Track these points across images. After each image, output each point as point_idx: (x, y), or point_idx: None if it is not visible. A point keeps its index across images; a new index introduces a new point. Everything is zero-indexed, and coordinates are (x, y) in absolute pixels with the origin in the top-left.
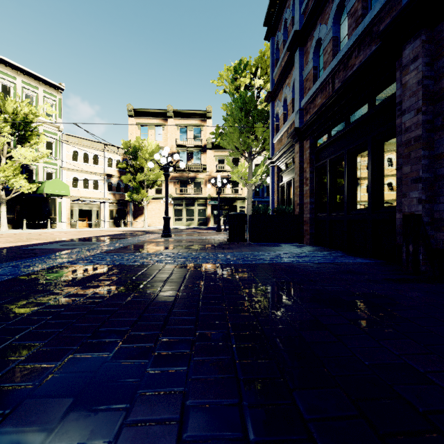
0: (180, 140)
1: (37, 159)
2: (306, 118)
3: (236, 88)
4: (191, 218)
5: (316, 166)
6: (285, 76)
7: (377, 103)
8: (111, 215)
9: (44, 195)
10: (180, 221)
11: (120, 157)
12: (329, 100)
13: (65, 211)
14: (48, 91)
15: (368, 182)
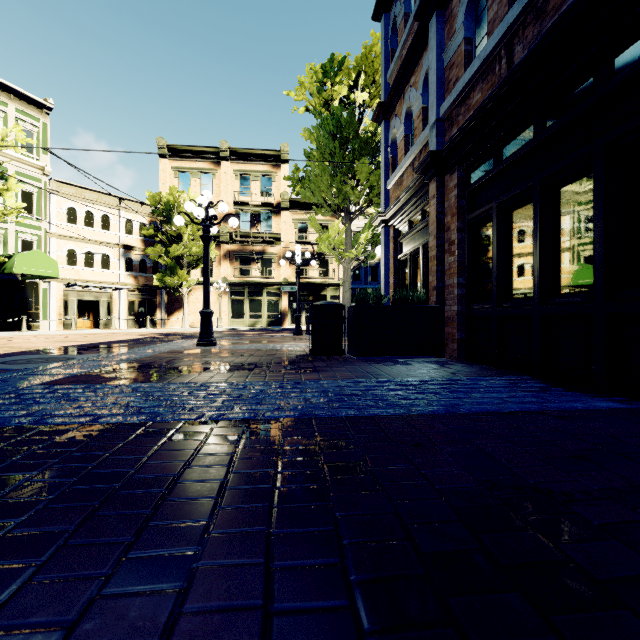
0: (240, 195)
1: (0, 217)
2: (451, 134)
3: (325, 102)
4: (257, 315)
5: (468, 220)
6: (409, 72)
7: (617, 72)
8: (131, 309)
9: (17, 278)
10: (239, 319)
11: (145, 220)
12: (504, 85)
13: (54, 302)
14: (26, 110)
15: (594, 236)
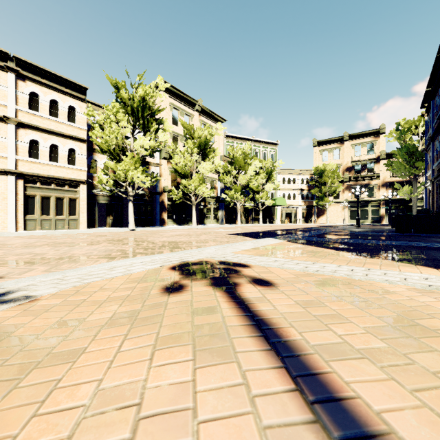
0: (354, 156)
1: (275, 189)
2: (435, 174)
3: (401, 141)
4: (364, 217)
5: (438, 196)
6: (429, 146)
7: None
8: (302, 215)
9: (270, 205)
10: (354, 219)
11: (308, 177)
12: (435, 176)
13: (279, 213)
14: (272, 147)
15: None
